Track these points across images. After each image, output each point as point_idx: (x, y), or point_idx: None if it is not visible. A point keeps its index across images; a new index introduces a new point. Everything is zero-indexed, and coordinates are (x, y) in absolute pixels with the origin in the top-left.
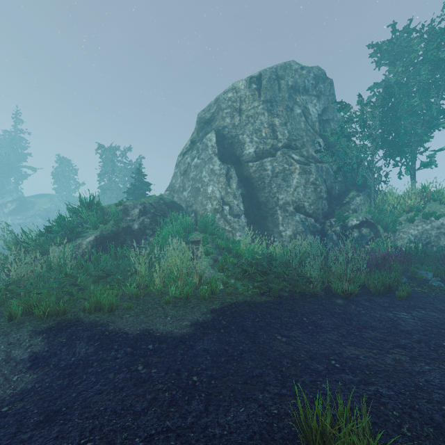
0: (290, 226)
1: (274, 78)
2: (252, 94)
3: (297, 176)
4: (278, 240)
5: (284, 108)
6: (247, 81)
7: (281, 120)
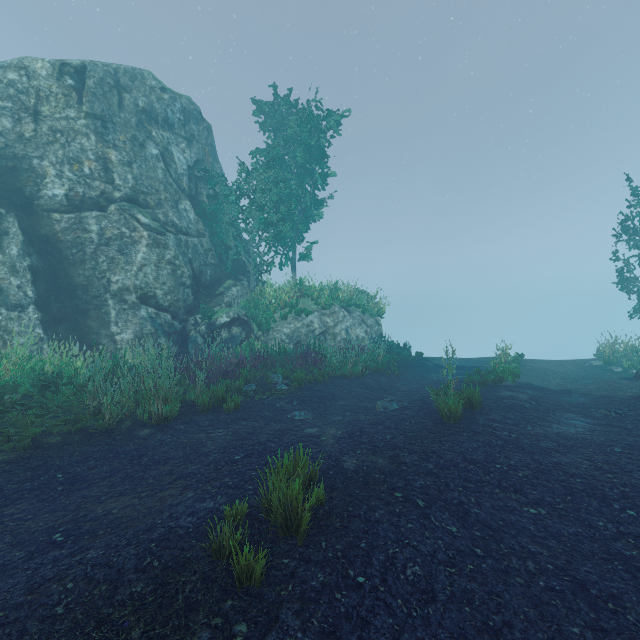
0: (131, 325)
1: (112, 84)
2: (64, 93)
3: (144, 248)
4: (108, 349)
5: (129, 139)
6: (55, 67)
7: (122, 156)
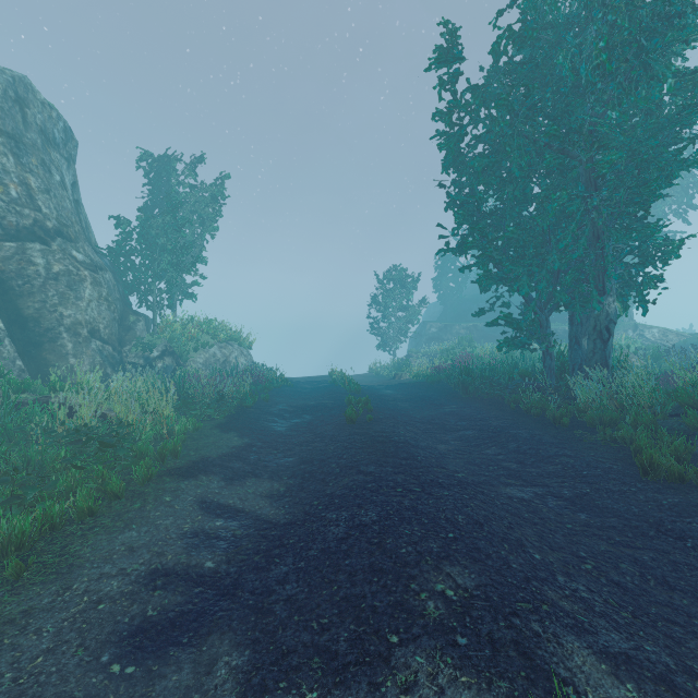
0: (87, 357)
1: (15, 97)
2: None
3: (89, 285)
4: (70, 380)
5: (40, 164)
6: None
7: (39, 183)
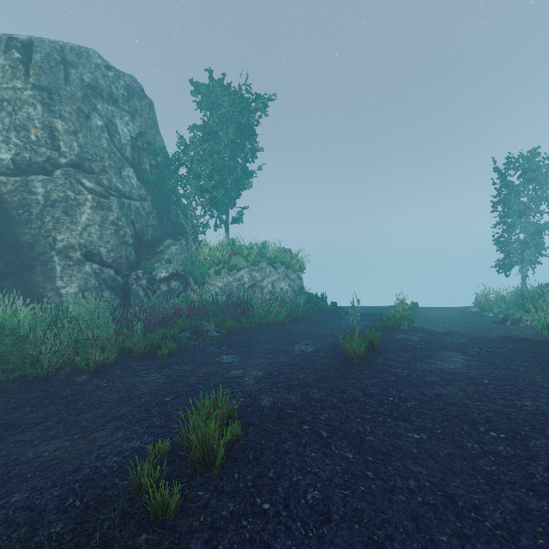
0: (76, 280)
1: (59, 59)
2: (11, 65)
3: (88, 210)
4: (54, 302)
5: (75, 111)
6: (2, 40)
7: (68, 126)
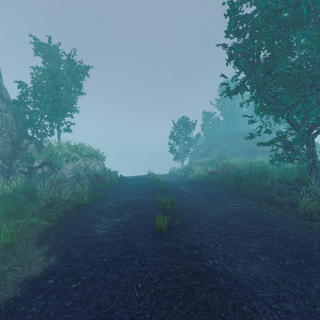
0: None
1: None
2: None
3: None
4: None
5: None
6: None
7: None
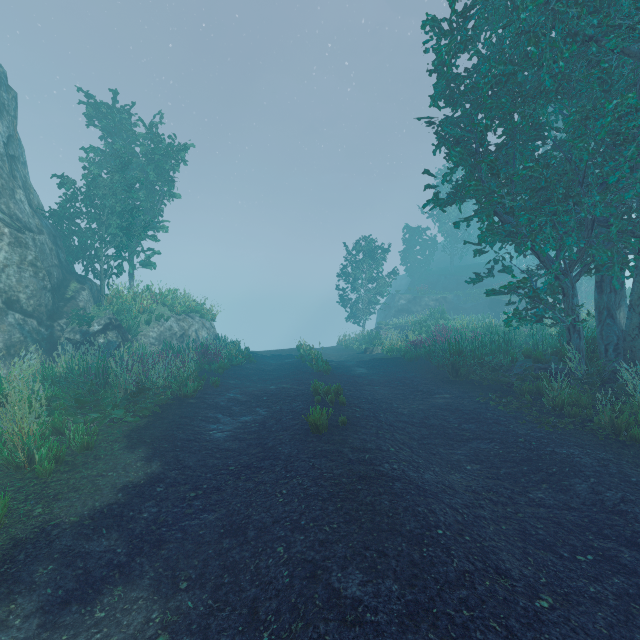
0: None
1: None
2: None
3: (6, 247)
4: None
5: None
6: None
7: None
